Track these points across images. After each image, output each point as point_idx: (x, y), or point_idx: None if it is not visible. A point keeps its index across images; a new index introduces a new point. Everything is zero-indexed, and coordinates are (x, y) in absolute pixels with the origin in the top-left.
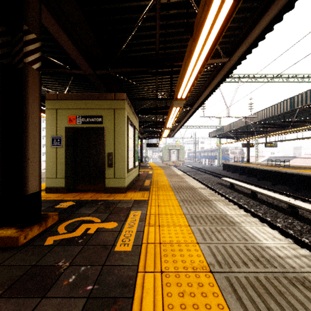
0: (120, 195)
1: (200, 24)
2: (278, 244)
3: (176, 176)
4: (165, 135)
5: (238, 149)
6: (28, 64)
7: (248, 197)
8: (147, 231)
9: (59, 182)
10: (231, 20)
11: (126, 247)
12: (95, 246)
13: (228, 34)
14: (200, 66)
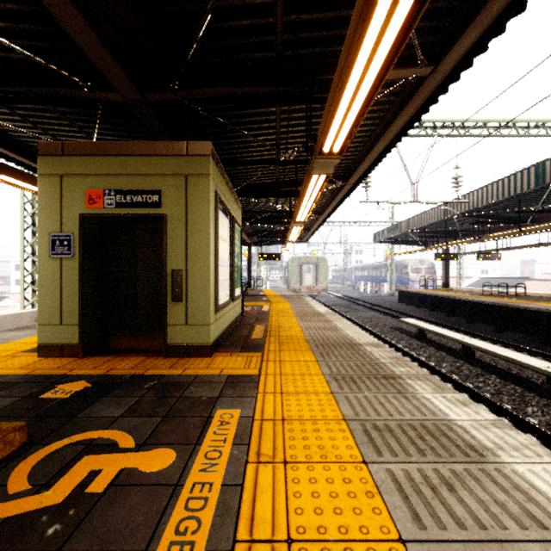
0: (198, 361)
1: None
2: None
3: (316, 317)
4: (294, 237)
5: (425, 264)
6: None
7: (457, 357)
8: (254, 483)
9: (67, 334)
10: None
11: None
12: None
13: (435, 9)
14: (383, 62)
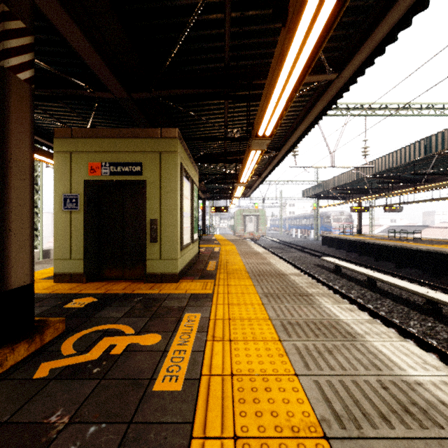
0: (169, 285)
1: None
2: (435, 377)
3: (255, 255)
4: (239, 194)
5: (344, 215)
6: (9, 71)
7: (363, 286)
8: (211, 350)
9: (75, 266)
10: None
11: (173, 382)
12: (121, 380)
13: (337, 35)
14: (296, 81)
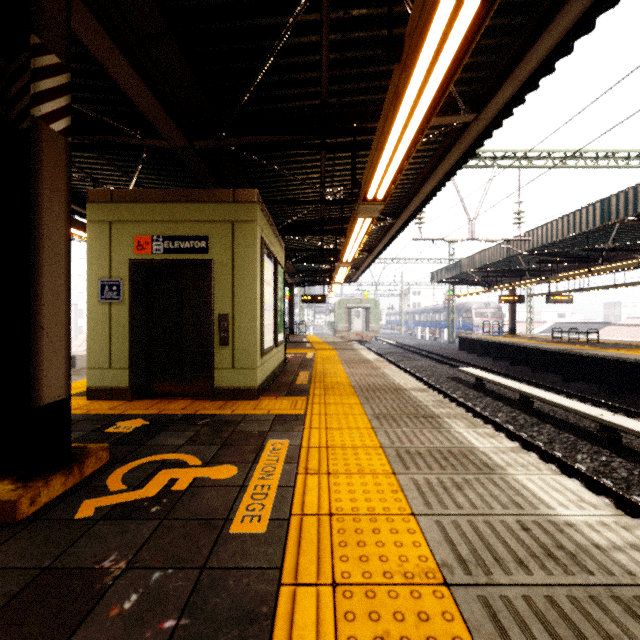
0: (245, 404)
1: (420, 29)
2: (591, 517)
3: (364, 364)
4: (341, 278)
5: (491, 307)
6: (41, 121)
7: (514, 408)
8: (303, 485)
9: (116, 378)
10: (487, 20)
11: (256, 523)
12: (188, 521)
13: (474, 63)
14: (416, 129)
